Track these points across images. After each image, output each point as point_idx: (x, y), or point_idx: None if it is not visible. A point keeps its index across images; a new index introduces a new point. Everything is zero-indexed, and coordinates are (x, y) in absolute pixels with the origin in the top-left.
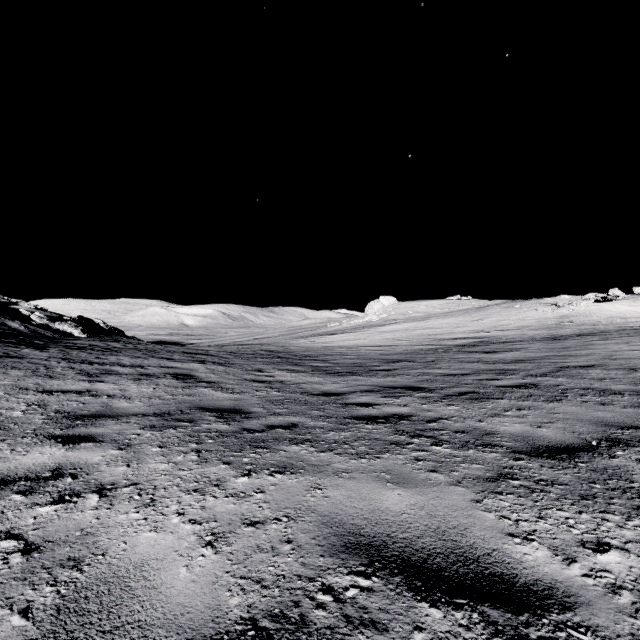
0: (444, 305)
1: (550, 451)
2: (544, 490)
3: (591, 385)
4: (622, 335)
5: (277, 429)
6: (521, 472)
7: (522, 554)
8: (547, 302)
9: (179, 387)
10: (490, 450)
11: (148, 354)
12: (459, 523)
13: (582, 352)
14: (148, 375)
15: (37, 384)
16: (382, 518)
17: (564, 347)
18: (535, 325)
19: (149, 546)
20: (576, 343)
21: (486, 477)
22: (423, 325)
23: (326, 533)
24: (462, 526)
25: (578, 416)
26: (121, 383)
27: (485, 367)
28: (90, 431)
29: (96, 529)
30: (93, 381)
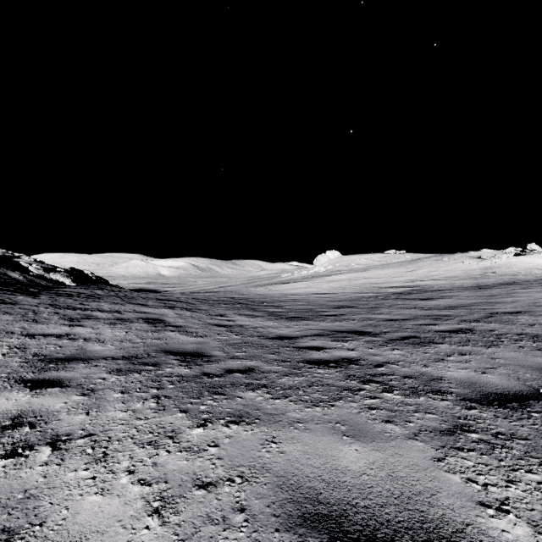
0: (382, 258)
1: (500, 399)
2: (505, 446)
3: (523, 330)
4: (541, 284)
5: (235, 373)
6: (477, 423)
7: (500, 531)
8: (472, 255)
9: (149, 331)
10: (440, 397)
11: (126, 300)
12: (424, 488)
13: (508, 299)
14: (123, 320)
15: (23, 328)
16: (341, 480)
17: (491, 295)
18: (462, 275)
19: (92, 514)
20: (501, 291)
21: (442, 429)
22: (364, 275)
23: (282, 499)
24: (427, 492)
25: (519, 362)
26: (98, 327)
27: (422, 313)
28: (60, 375)
29: (40, 490)
30: (73, 325)
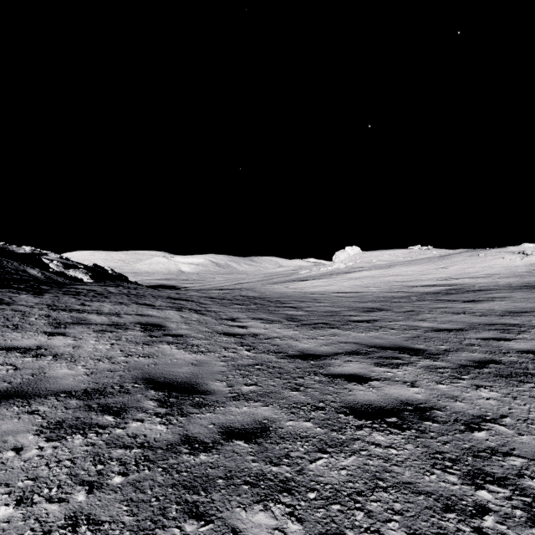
0: (406, 254)
1: None
2: None
3: None
4: None
5: (236, 441)
6: None
7: None
8: (511, 250)
9: (140, 343)
10: None
11: (133, 300)
12: None
13: None
14: (117, 325)
15: None
16: None
17: None
18: (504, 273)
19: None
20: None
21: None
22: (389, 272)
23: None
24: None
25: None
26: (81, 337)
27: (478, 320)
28: None
29: None
30: (54, 334)
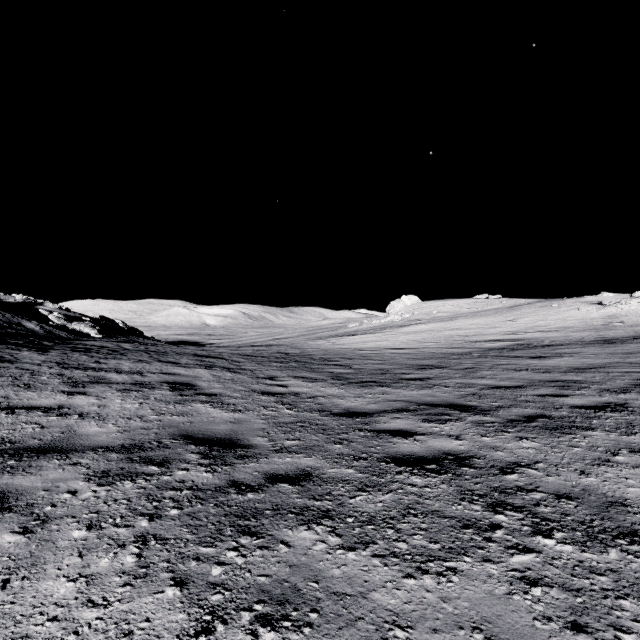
0: (471, 304)
1: None
2: None
3: None
4: None
5: (281, 484)
6: None
7: None
8: (589, 300)
9: (171, 402)
10: None
11: (154, 357)
12: None
13: None
14: (142, 384)
15: (5, 397)
16: None
17: (626, 352)
18: (579, 326)
19: None
20: (639, 347)
21: None
22: (450, 326)
23: None
24: None
25: None
26: (105, 396)
27: (539, 377)
28: (11, 483)
29: None
30: (73, 393)
